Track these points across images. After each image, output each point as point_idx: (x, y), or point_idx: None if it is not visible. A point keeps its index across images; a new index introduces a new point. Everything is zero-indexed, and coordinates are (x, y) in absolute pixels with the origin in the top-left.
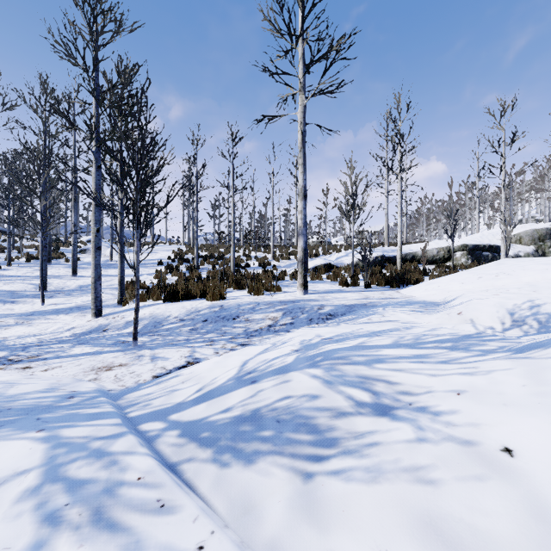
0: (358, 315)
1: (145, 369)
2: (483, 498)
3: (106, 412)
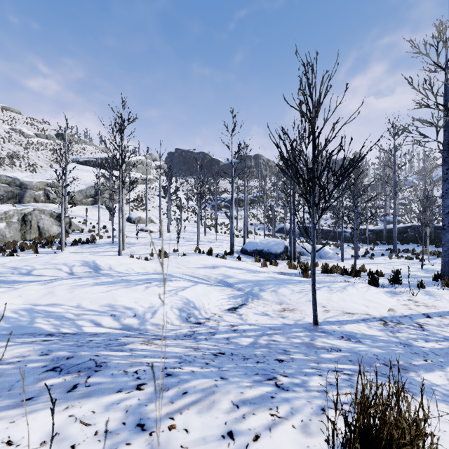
0: (36, 318)
1: (259, 307)
2: (164, 267)
3: (236, 284)
